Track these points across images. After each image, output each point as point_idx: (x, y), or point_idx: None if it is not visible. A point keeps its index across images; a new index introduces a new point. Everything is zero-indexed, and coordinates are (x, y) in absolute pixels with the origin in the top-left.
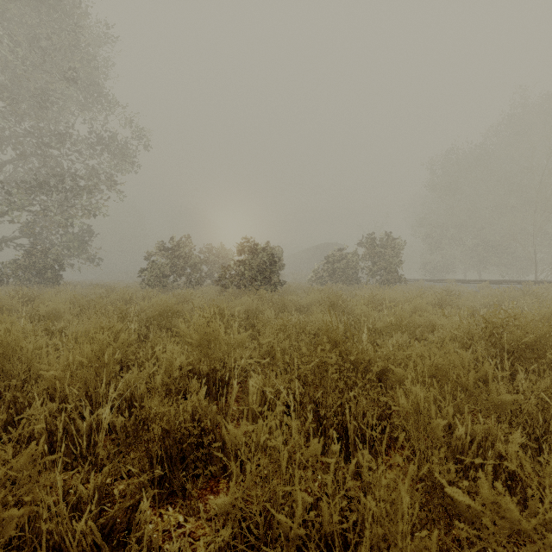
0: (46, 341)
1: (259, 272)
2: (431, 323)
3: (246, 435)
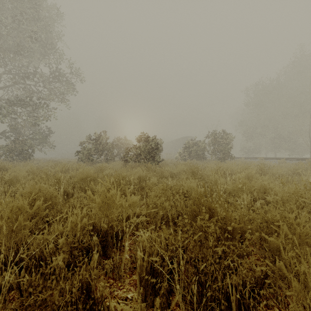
0: (3, 199)
1: (147, 153)
2: (263, 186)
3: (132, 310)
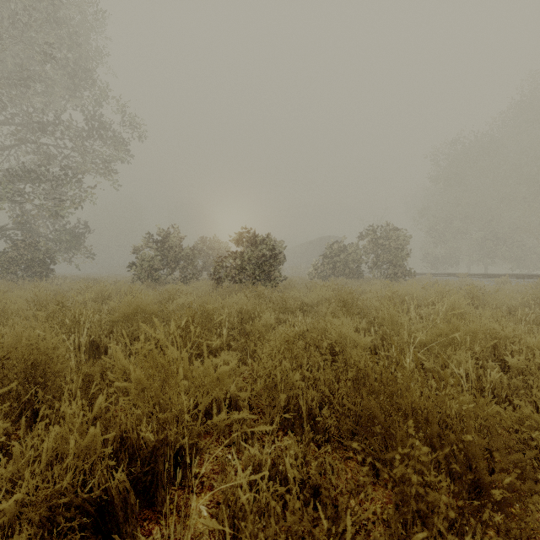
0: None
1: (256, 266)
2: (491, 333)
3: None
